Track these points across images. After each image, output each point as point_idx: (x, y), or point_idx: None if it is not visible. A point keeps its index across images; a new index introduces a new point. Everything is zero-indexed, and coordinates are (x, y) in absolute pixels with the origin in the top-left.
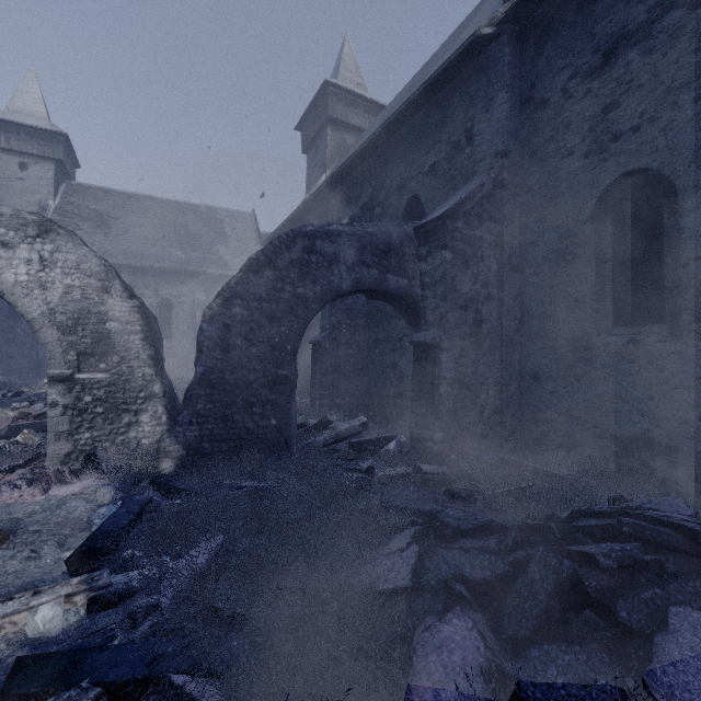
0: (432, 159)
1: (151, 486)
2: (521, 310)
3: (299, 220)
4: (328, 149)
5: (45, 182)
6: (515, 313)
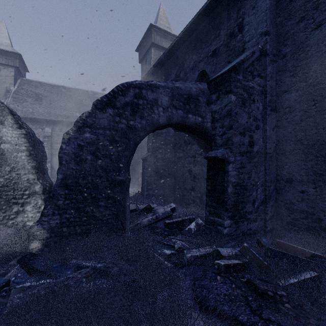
0: (214, 46)
1: (18, 264)
2: (277, 136)
3: None
4: (152, 59)
5: (9, 78)
6: (273, 139)
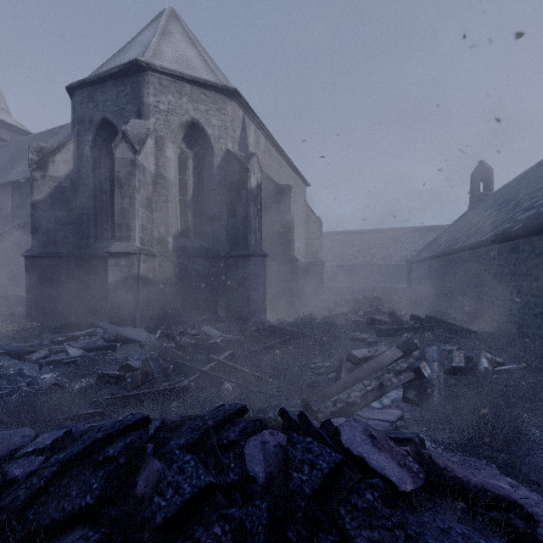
0: (12, 205)
1: None
2: None
3: None
4: None
5: None
6: None
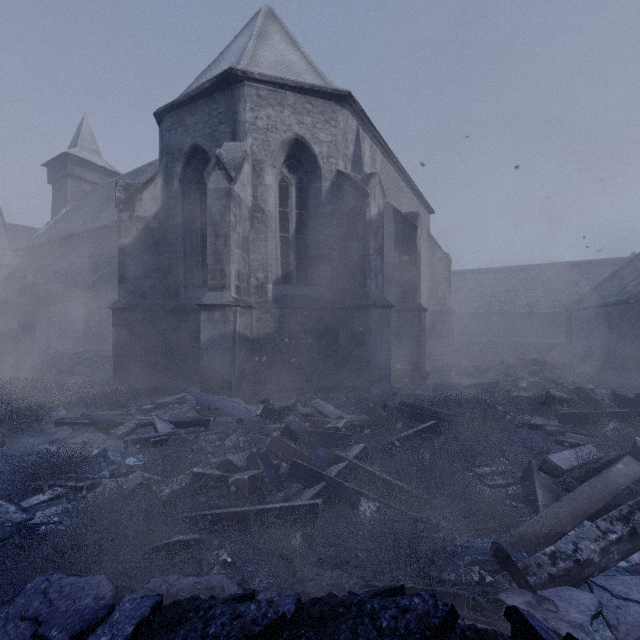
0: (102, 252)
1: None
2: None
3: (43, 245)
4: (68, 192)
5: None
6: None
